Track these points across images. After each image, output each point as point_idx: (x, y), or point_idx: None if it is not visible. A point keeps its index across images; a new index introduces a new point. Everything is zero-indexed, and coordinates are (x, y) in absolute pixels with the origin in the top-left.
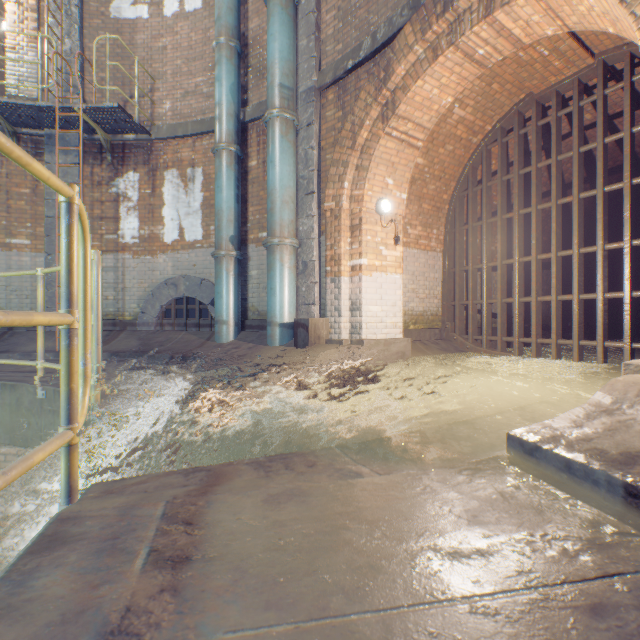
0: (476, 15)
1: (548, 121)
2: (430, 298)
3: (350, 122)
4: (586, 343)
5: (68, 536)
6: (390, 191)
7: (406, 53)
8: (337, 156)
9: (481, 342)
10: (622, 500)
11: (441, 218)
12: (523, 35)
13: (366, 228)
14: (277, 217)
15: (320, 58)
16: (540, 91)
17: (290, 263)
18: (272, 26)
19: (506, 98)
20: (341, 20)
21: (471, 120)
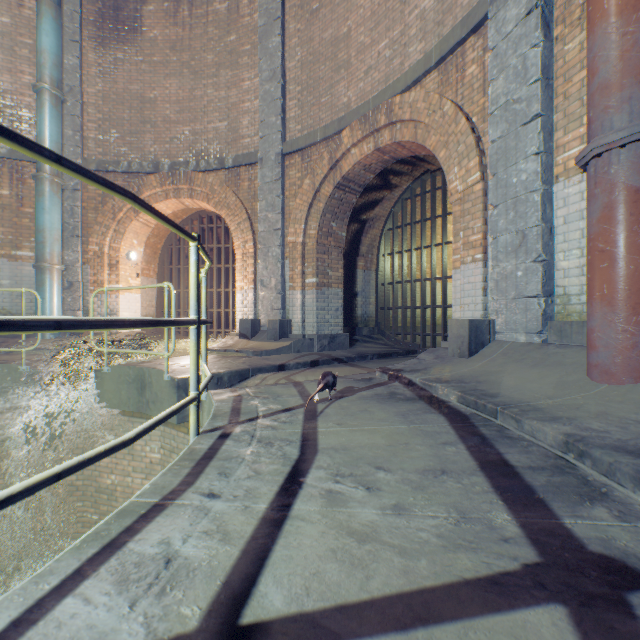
0: (187, 194)
1: (213, 226)
2: (150, 307)
3: (112, 204)
4: (227, 330)
5: (128, 364)
6: (135, 247)
7: (152, 188)
8: (101, 220)
9: (180, 333)
10: (223, 352)
11: (157, 258)
12: (204, 207)
13: (122, 267)
14: (50, 249)
15: (83, 148)
16: (210, 211)
17: (60, 282)
18: (45, 113)
19: (195, 208)
20: (102, 134)
21: (177, 212)
